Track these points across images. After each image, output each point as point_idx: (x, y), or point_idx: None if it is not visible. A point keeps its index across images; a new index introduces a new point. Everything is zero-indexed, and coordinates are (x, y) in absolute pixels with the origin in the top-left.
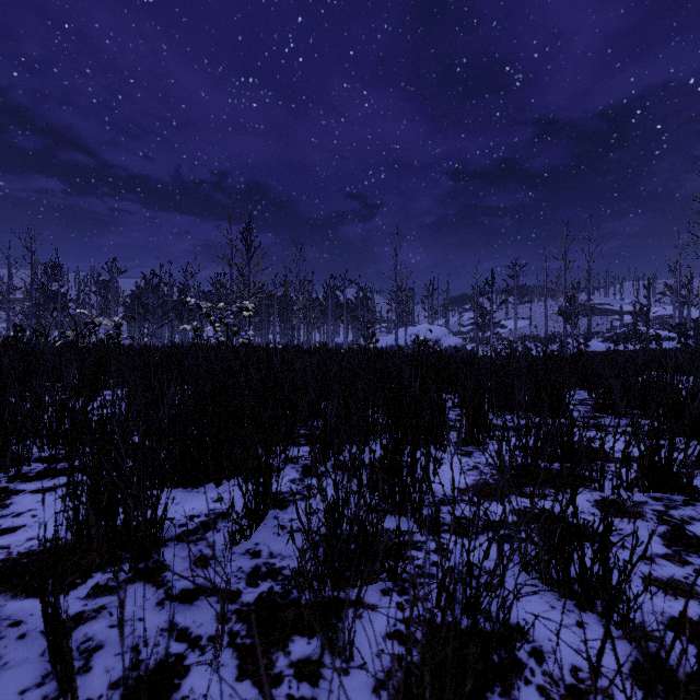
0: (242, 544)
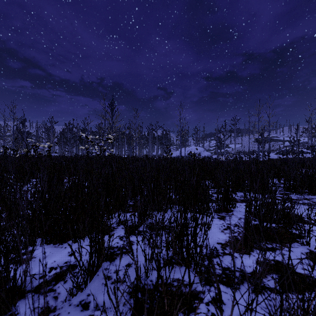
0: (78, 295)
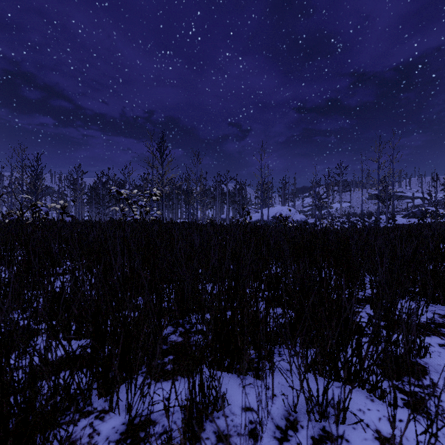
0: None
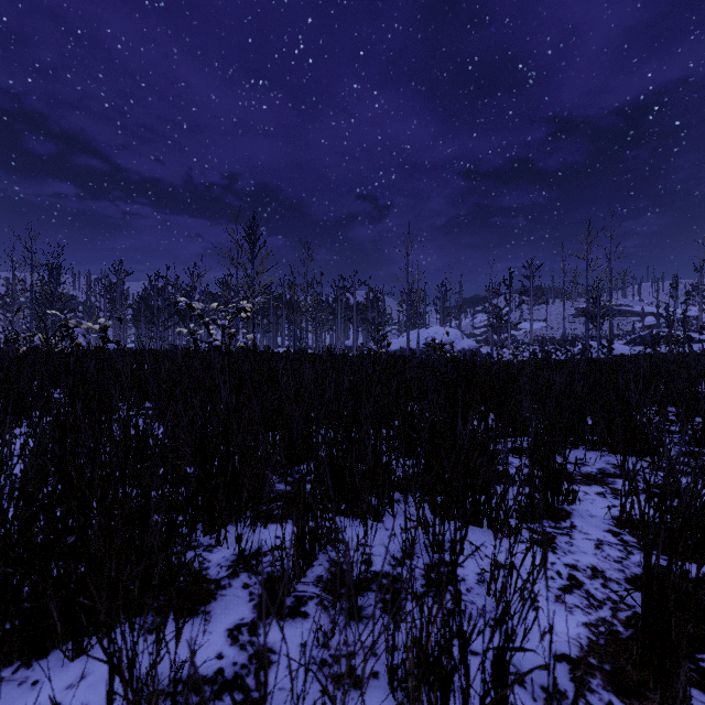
0: None
